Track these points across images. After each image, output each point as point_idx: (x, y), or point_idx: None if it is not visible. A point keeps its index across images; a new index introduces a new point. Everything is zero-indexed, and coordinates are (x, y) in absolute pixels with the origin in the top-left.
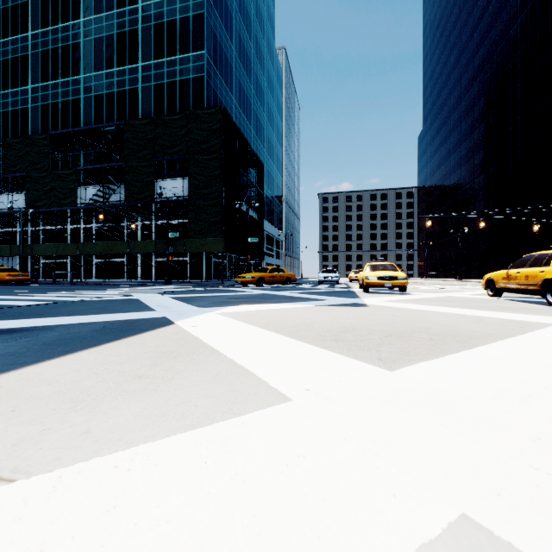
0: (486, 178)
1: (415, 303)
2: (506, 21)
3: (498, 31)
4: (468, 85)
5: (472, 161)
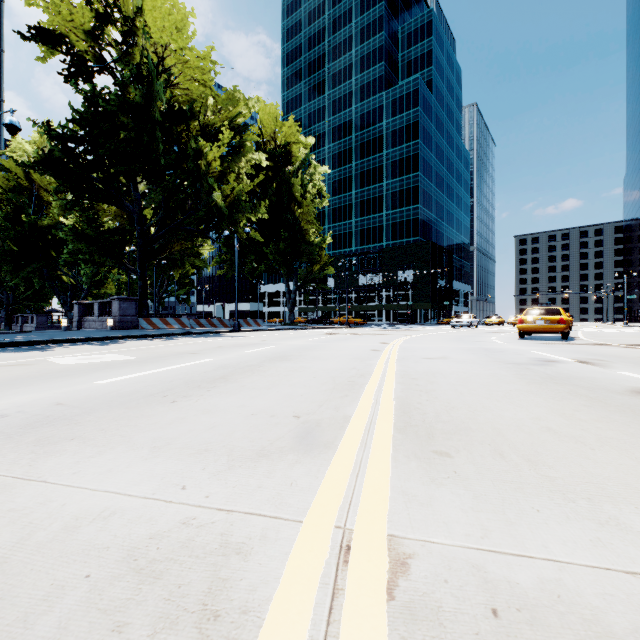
0: None
1: None
2: None
3: None
4: None
5: None
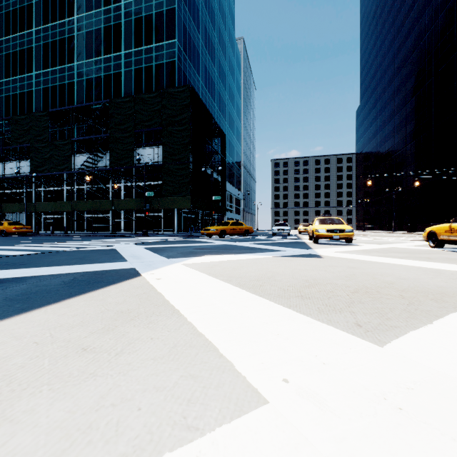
0: (417, 144)
1: (365, 254)
2: (435, 8)
3: (428, 17)
4: (401, 65)
5: (404, 130)
